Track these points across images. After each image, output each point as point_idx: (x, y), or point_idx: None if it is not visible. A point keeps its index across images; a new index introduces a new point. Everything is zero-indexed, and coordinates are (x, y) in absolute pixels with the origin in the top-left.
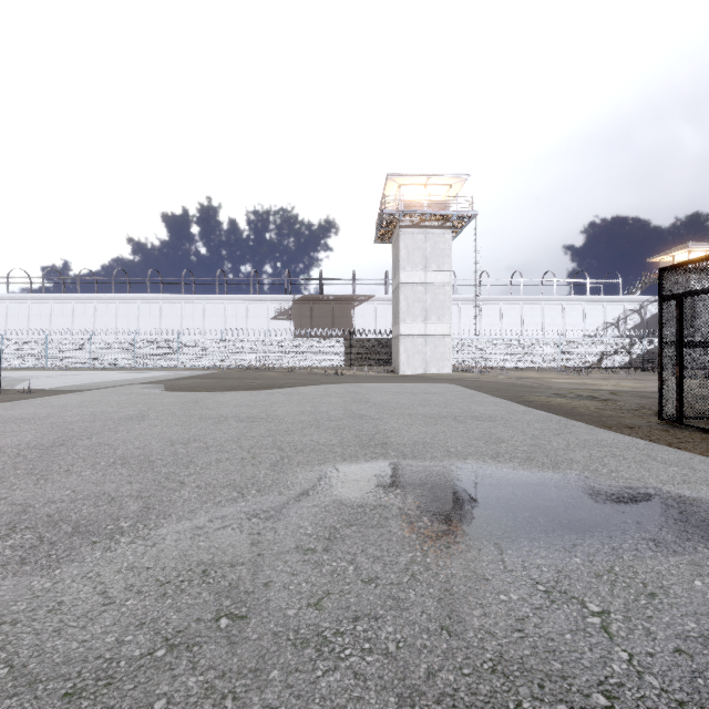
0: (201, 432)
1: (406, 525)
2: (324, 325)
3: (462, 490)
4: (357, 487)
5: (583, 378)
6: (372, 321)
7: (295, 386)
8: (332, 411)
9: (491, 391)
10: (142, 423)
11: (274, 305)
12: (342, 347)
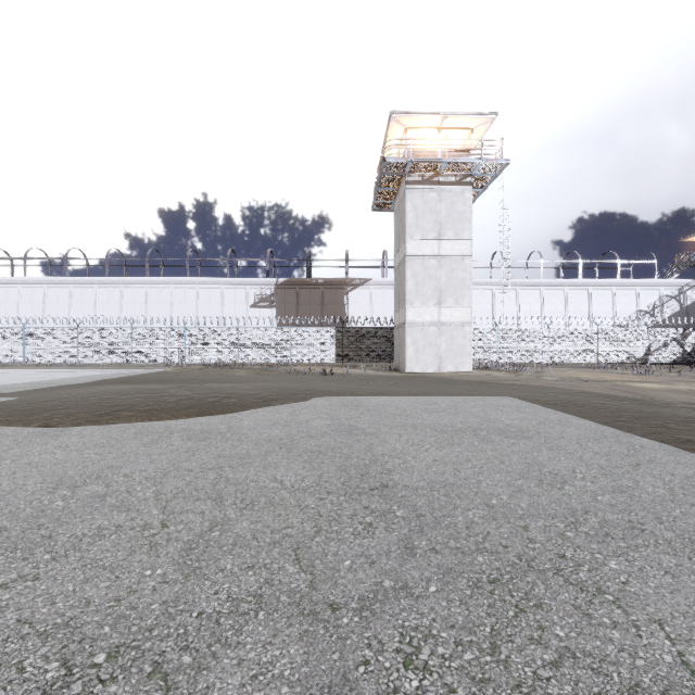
0: None
1: None
2: (311, 313)
3: None
4: None
5: (661, 380)
6: (368, 309)
7: (241, 404)
8: (237, 639)
9: (618, 421)
10: None
11: (253, 290)
12: (333, 338)
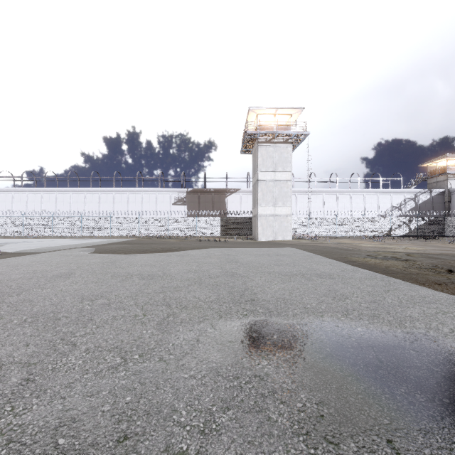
0: (108, 289)
1: (284, 408)
2: (207, 208)
3: (329, 354)
4: (232, 351)
5: (380, 243)
6: (239, 206)
7: (186, 249)
8: (212, 270)
9: (322, 253)
10: (66, 280)
11: (174, 195)
12: (219, 222)
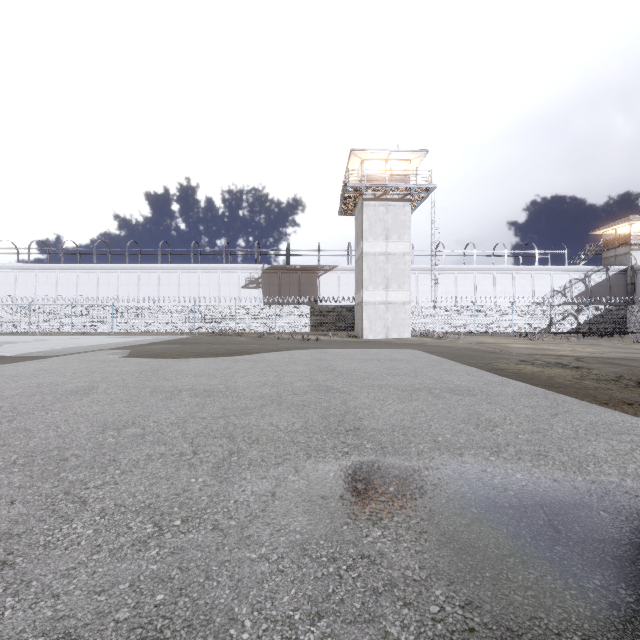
0: (145, 411)
1: (410, 614)
2: (291, 292)
3: (475, 518)
4: (326, 513)
5: (537, 343)
6: (336, 289)
7: (261, 352)
8: (297, 382)
9: (456, 357)
10: (84, 399)
11: (244, 274)
12: (308, 313)
